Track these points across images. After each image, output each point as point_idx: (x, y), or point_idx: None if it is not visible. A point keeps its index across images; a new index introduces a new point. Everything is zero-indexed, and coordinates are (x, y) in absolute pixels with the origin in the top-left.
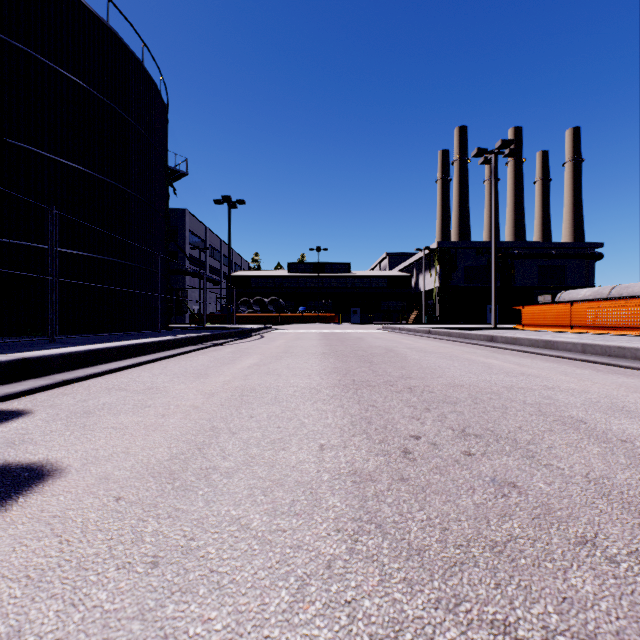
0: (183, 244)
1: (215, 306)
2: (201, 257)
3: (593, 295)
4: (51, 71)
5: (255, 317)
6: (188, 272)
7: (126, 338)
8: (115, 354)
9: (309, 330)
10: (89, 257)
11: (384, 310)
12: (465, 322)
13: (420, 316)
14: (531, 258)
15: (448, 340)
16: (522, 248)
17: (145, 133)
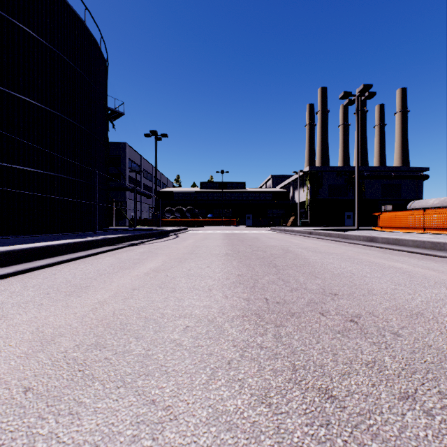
0: (124, 168)
1: (148, 213)
2: (137, 178)
3: (440, 203)
4: (4, 20)
5: (176, 221)
6: (127, 188)
7: (59, 238)
8: (4, 259)
9: (215, 231)
10: (38, 173)
11: (269, 216)
12: (328, 225)
13: (296, 220)
14: (376, 178)
15: (330, 240)
16: (370, 171)
17: (87, 77)
